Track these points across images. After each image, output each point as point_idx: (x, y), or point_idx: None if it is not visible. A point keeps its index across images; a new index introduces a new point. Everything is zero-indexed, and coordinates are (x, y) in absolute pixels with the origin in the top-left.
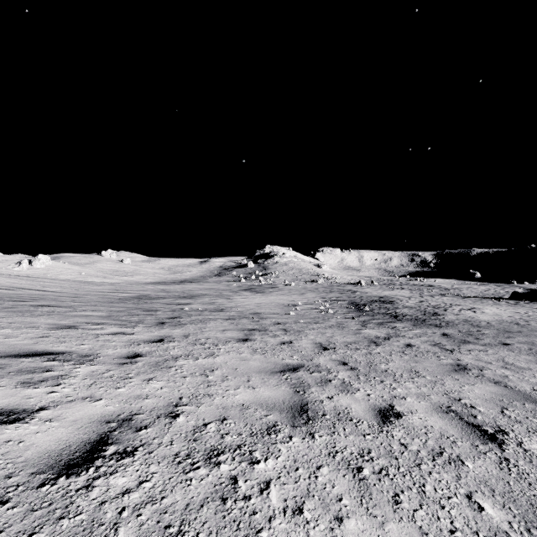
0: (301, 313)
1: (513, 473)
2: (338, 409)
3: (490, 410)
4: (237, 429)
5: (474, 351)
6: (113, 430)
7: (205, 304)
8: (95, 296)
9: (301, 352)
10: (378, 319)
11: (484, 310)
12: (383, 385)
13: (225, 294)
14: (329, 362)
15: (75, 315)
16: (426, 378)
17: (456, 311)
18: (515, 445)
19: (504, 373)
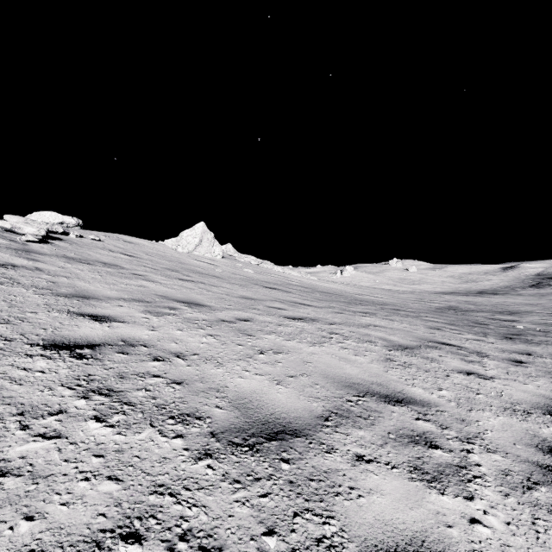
0: None
1: None
2: None
3: None
4: None
5: None
6: None
7: (541, 325)
8: (414, 304)
9: None
10: None
11: None
12: None
13: None
14: None
15: (426, 319)
16: None
17: None
18: None
19: None
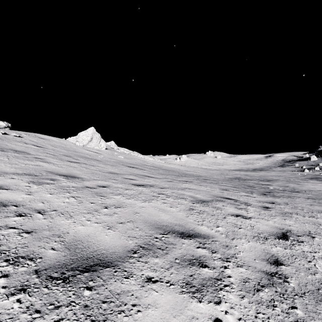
0: None
1: None
2: None
3: None
4: None
5: None
6: (286, 232)
7: (282, 186)
8: (217, 176)
9: None
10: None
11: None
12: None
13: (293, 180)
14: None
15: (221, 184)
16: None
17: None
18: None
19: None
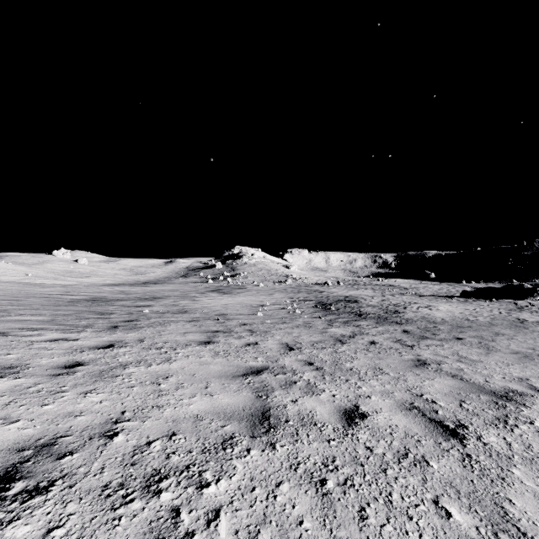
0: (269, 313)
1: (475, 470)
2: (302, 413)
3: (450, 404)
4: (187, 445)
5: (432, 346)
6: (26, 461)
7: (168, 306)
8: (39, 299)
9: (266, 354)
10: (344, 318)
11: (439, 308)
12: (348, 384)
13: (190, 295)
14: (294, 362)
15: (8, 320)
16: (390, 375)
17: (415, 309)
18: (475, 440)
19: (460, 367)
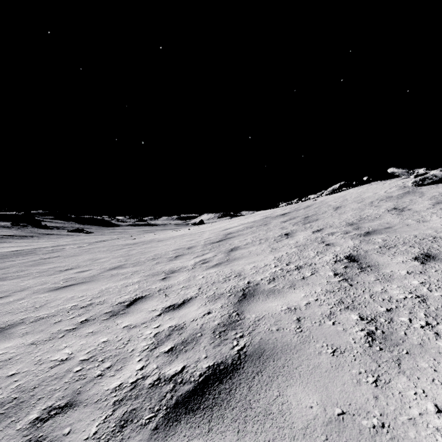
0: None
1: None
2: None
3: None
4: (59, 317)
5: None
6: (123, 309)
7: None
8: None
9: None
10: None
11: None
12: None
13: None
14: None
15: None
16: None
17: None
18: None
19: None
